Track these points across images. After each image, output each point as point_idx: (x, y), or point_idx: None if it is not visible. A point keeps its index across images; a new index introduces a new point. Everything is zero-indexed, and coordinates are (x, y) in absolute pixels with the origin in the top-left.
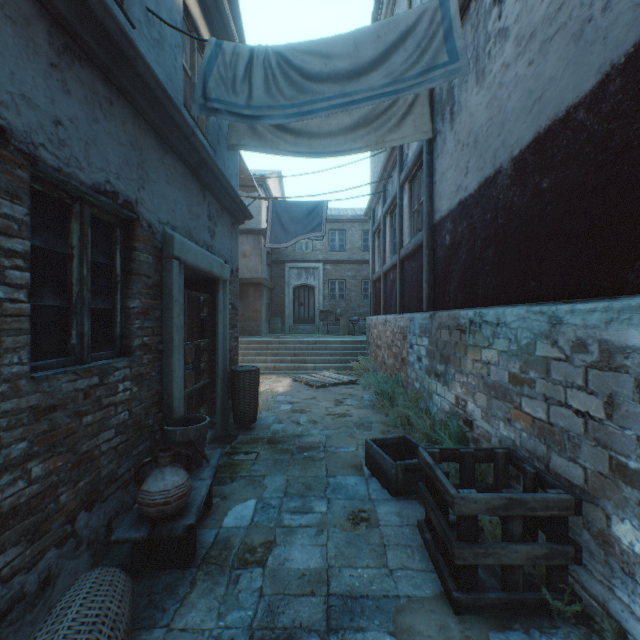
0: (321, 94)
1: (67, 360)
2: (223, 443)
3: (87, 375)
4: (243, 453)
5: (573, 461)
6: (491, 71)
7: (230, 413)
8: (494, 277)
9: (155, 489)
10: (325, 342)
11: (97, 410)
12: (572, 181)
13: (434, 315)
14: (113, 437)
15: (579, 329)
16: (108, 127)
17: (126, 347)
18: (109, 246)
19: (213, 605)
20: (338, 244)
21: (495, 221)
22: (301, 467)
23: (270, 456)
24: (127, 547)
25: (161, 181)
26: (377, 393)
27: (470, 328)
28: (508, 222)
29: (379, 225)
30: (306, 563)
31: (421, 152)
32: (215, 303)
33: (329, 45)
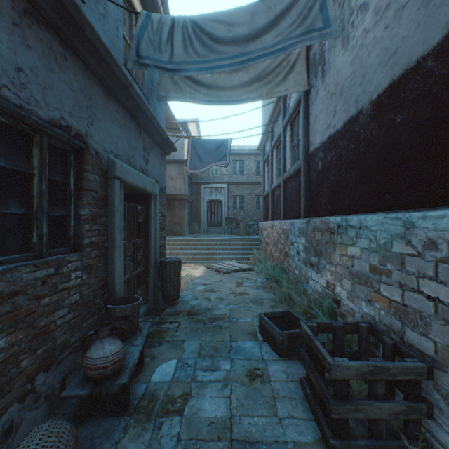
0: (226, 52)
1: (29, 255)
2: (154, 315)
3: (45, 267)
4: (168, 322)
5: (425, 336)
6: (354, 37)
7: (160, 292)
8: (356, 192)
9: (96, 356)
10: (229, 240)
11: (53, 294)
12: (422, 116)
13: (309, 221)
14: (67, 314)
15: (430, 231)
16: (62, 76)
17: (78, 245)
18: (65, 168)
19: (140, 448)
20: (238, 170)
21: (357, 149)
22: (211, 334)
23: (188, 325)
24: (77, 398)
25: (106, 120)
26: (267, 277)
27: (338, 230)
28: (368, 150)
29: (268, 156)
30: (214, 412)
31: (299, 101)
32: (148, 212)
33: (232, 15)
